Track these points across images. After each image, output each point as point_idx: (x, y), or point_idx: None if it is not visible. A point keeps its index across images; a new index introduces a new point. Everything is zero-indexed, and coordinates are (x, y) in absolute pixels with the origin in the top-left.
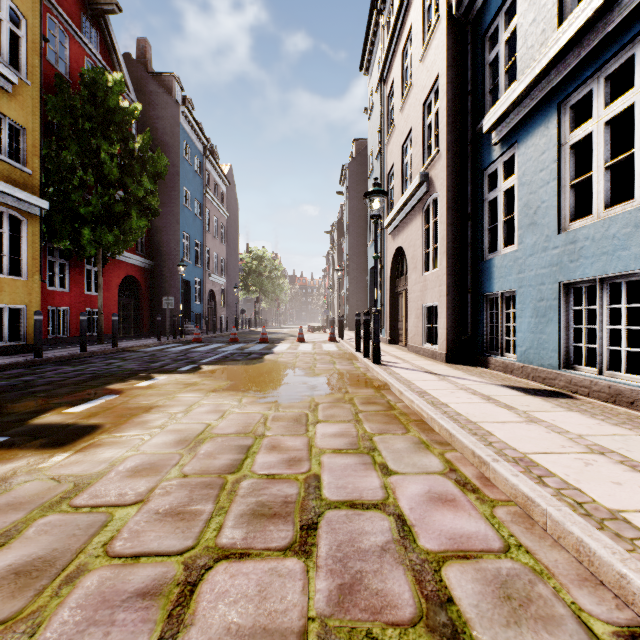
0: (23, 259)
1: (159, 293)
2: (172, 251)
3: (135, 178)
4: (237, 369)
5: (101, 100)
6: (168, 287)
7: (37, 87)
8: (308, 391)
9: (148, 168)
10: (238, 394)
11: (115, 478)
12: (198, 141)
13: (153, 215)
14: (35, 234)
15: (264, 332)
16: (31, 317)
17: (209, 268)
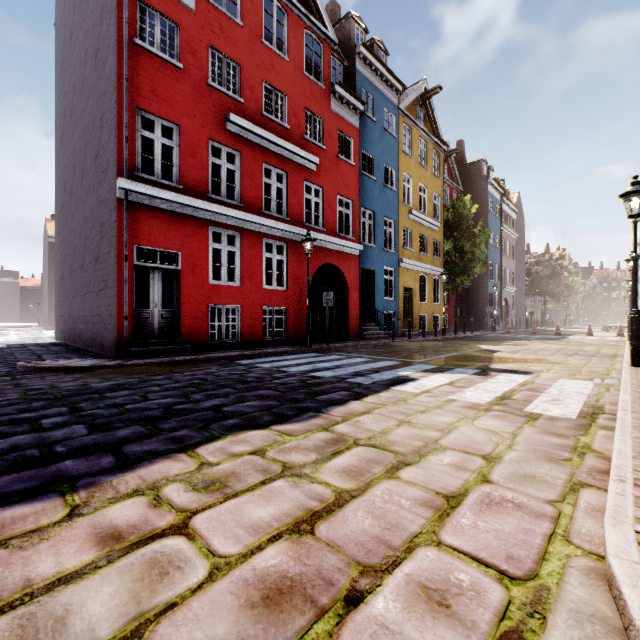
0: (439, 296)
1: (473, 303)
2: (482, 276)
3: (478, 248)
4: (549, 341)
5: (460, 213)
6: (479, 299)
7: (442, 222)
8: (585, 345)
9: (482, 240)
10: (556, 344)
11: (538, 347)
12: (497, 194)
13: (483, 263)
14: (441, 284)
15: (557, 328)
16: (441, 319)
17: (503, 282)
